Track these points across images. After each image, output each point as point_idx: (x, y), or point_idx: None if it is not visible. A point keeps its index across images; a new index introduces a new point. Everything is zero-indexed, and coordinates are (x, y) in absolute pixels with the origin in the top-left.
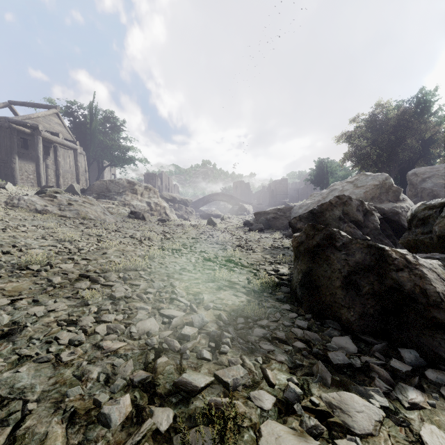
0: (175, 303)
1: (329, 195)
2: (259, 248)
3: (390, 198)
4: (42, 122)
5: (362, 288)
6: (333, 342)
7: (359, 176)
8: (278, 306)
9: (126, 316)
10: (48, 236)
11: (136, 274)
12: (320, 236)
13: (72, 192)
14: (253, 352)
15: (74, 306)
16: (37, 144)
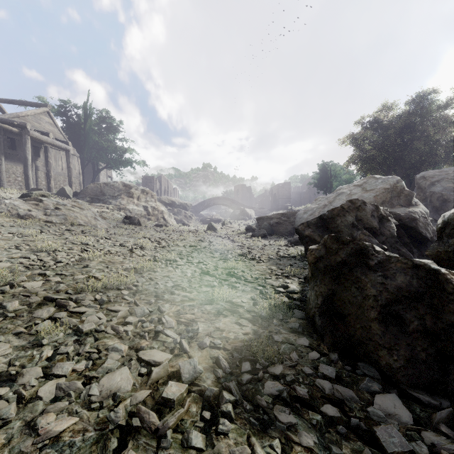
0: (161, 338)
1: (336, 199)
2: (263, 257)
3: (402, 202)
4: (32, 121)
5: (408, 323)
6: (376, 405)
7: (368, 180)
8: (293, 340)
9: (90, 363)
10: (24, 245)
11: (118, 294)
12: (347, 250)
13: (63, 195)
14: (266, 427)
15: (22, 347)
16: (25, 144)
